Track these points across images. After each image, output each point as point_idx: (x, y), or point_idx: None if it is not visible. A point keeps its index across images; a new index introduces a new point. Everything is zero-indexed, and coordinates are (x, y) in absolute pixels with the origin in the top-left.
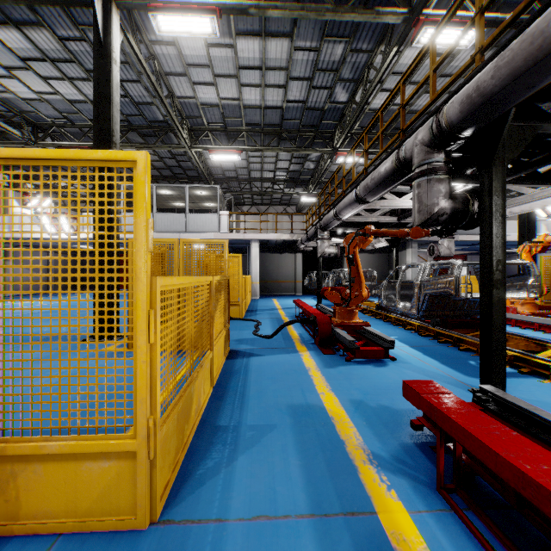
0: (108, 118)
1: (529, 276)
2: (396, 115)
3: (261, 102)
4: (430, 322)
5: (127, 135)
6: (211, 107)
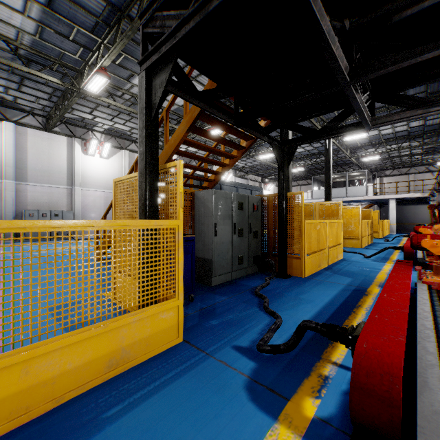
0: (329, 173)
1: None
2: None
3: (392, 131)
4: None
5: (317, 156)
6: (363, 139)
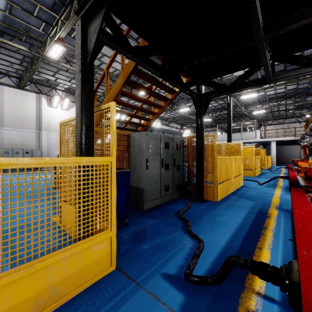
0: (230, 122)
1: None
2: None
3: (274, 92)
4: None
5: (221, 110)
6: (253, 98)
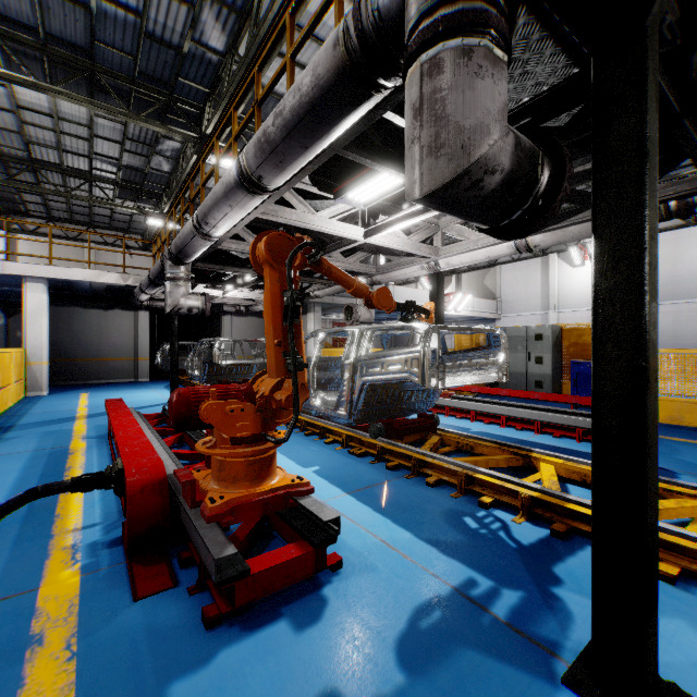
0: None
1: (495, 350)
2: (324, 9)
3: None
4: (369, 430)
5: None
6: None
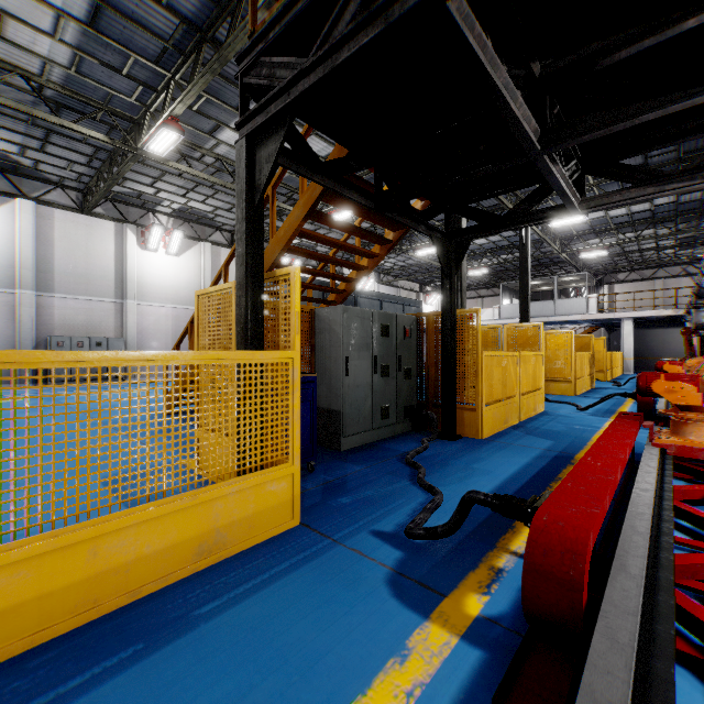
0: (526, 278)
1: None
2: None
3: (627, 212)
4: None
5: (509, 250)
6: (580, 225)
